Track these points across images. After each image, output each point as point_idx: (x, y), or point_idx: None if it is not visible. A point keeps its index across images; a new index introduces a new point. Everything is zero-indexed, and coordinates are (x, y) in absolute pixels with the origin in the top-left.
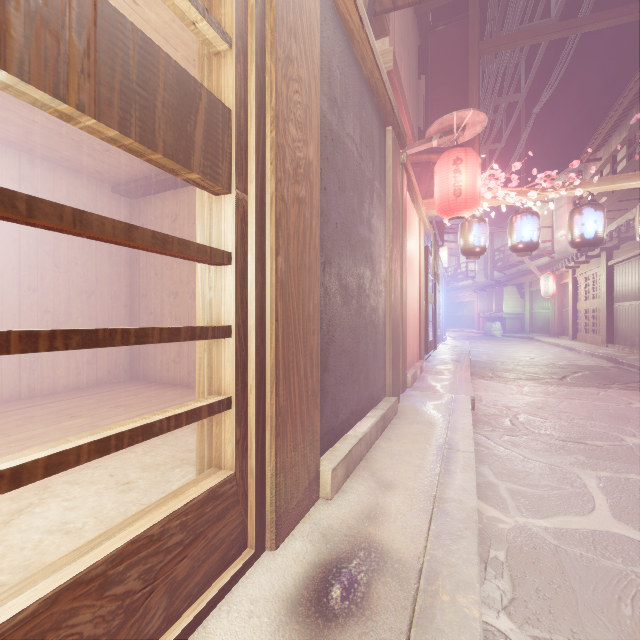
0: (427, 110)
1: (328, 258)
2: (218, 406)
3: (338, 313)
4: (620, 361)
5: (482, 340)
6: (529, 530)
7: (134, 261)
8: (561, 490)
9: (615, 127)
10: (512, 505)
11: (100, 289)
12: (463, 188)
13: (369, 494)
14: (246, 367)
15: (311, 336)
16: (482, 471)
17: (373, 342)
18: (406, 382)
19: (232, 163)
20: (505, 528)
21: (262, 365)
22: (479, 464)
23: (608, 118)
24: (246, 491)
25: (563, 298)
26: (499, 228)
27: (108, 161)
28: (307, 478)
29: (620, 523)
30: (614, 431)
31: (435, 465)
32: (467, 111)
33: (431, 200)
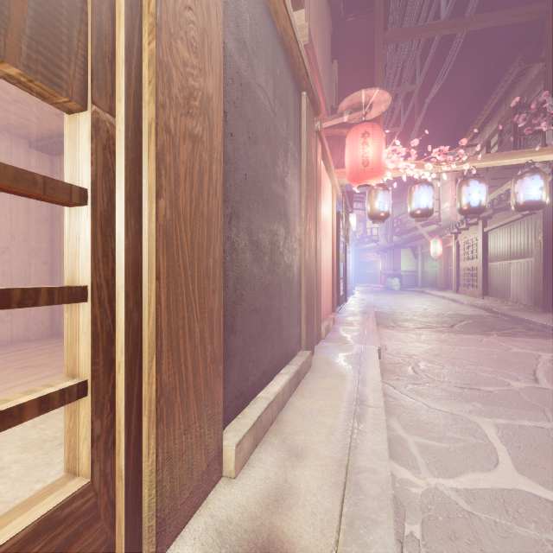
0: (339, 91)
1: (235, 211)
2: (60, 397)
3: (248, 270)
4: (495, 311)
5: (384, 293)
6: (441, 494)
7: (54, 218)
8: (465, 442)
9: (488, 119)
10: (422, 463)
11: (15, 245)
12: (370, 159)
13: (278, 467)
14: (113, 339)
15: (210, 296)
16: (391, 424)
17: (287, 299)
18: (320, 334)
19: (88, 70)
20: (418, 493)
21: (137, 335)
22: (388, 416)
23: (483, 111)
24: (113, 499)
25: (448, 258)
26: (398, 199)
27: (19, 113)
28: (205, 460)
29: (524, 478)
30: (501, 376)
31: (347, 425)
32: (374, 90)
33: (342, 170)
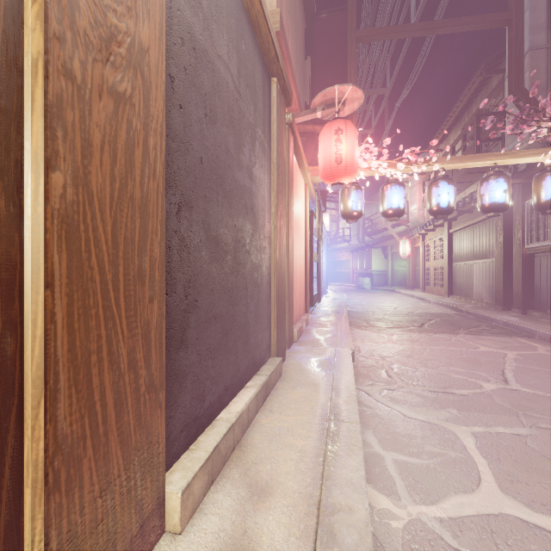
0: (312, 87)
1: (187, 199)
2: None
3: (204, 271)
4: (460, 309)
5: (356, 292)
6: (424, 527)
7: None
8: (445, 457)
9: (453, 125)
10: (402, 487)
11: None
12: (343, 156)
13: (236, 512)
14: None
15: (146, 306)
16: (367, 439)
17: (255, 302)
18: (292, 337)
19: None
20: (399, 528)
21: (11, 370)
22: (363, 429)
23: (449, 117)
24: None
25: (416, 258)
26: (369, 200)
27: None
28: (136, 520)
29: (509, 498)
30: (472, 377)
31: (319, 447)
32: (347, 86)
33: (316, 167)
